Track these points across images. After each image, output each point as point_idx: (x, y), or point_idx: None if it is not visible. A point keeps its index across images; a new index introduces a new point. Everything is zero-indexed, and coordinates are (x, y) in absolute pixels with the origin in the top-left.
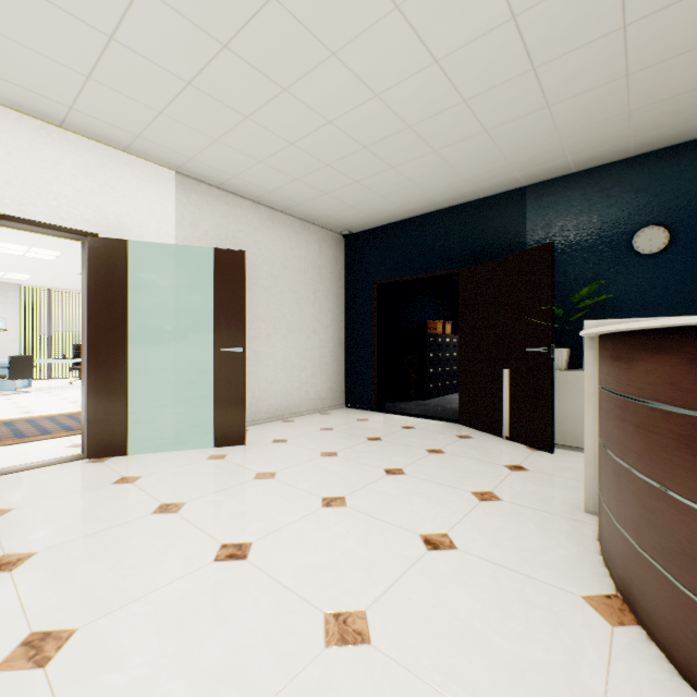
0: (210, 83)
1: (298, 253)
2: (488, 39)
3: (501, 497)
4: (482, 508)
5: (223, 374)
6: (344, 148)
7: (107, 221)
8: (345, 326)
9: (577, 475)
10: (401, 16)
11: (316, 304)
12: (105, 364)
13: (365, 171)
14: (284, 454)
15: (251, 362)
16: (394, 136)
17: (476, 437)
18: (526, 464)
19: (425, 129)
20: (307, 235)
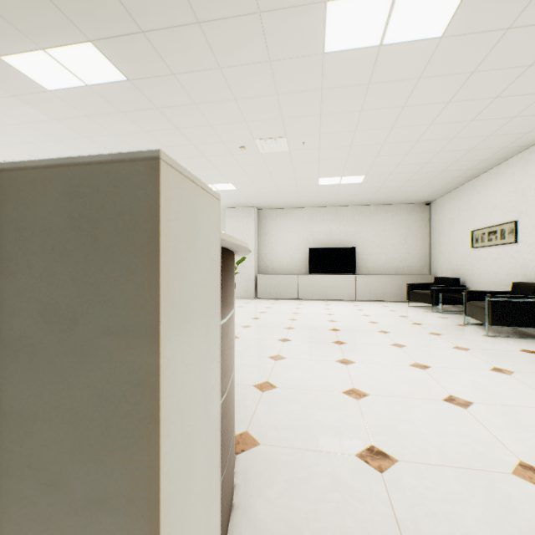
0: None
1: None
2: None
3: None
4: None
5: None
6: None
7: None
8: None
9: None
10: None
11: None
12: None
13: None
14: None
15: None
16: None
17: None
18: None
19: None
20: None
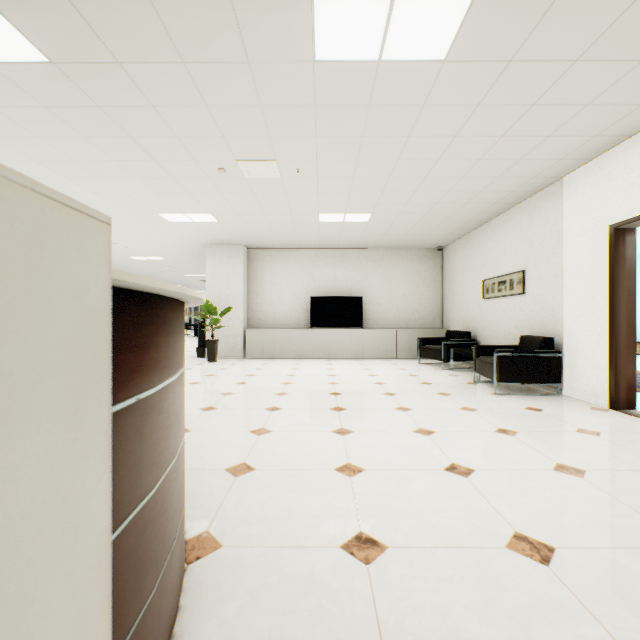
0: None
1: None
2: None
3: None
4: None
5: None
6: None
7: None
8: None
9: None
10: None
11: None
12: None
13: None
14: None
15: None
16: None
17: None
18: None
19: None
20: None
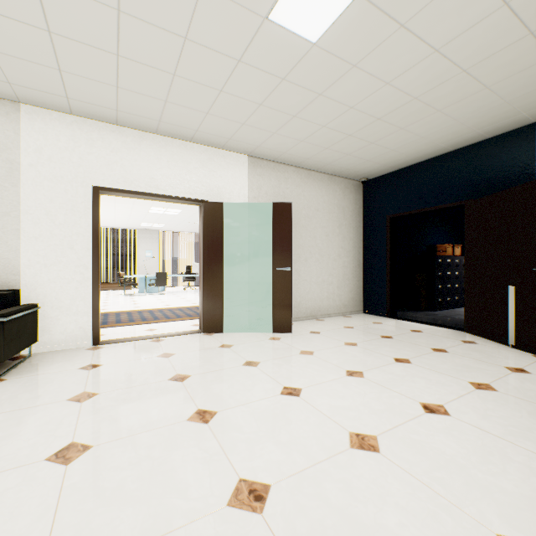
0: (273, 101)
1: (327, 199)
2: (482, 24)
3: (497, 388)
4: (477, 393)
5: (278, 285)
6: (362, 122)
7: (212, 192)
8: (363, 251)
9: None
10: (405, 30)
11: (340, 235)
12: (211, 277)
13: (379, 135)
14: (318, 341)
15: (294, 277)
16: (402, 107)
17: (480, 343)
18: (529, 368)
19: (429, 97)
20: (333, 185)
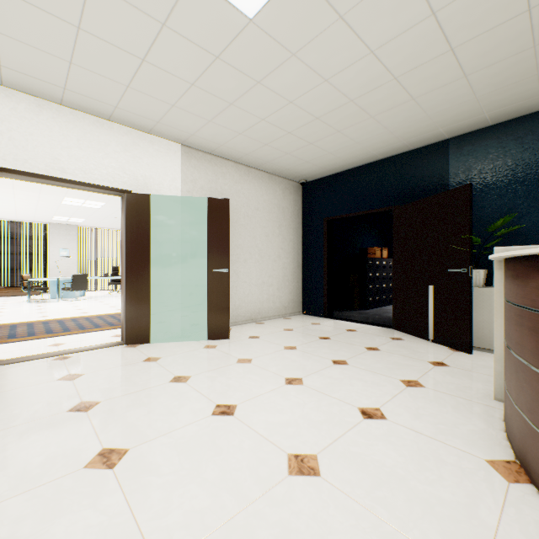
0: (207, 83)
1: (267, 198)
2: (413, 32)
3: (424, 384)
4: (408, 391)
5: (214, 287)
6: (301, 120)
7: (137, 182)
8: (302, 252)
9: (491, 371)
10: (344, 23)
11: (280, 236)
12: (136, 280)
13: (317, 135)
14: (257, 347)
15: (233, 279)
16: (340, 108)
17: (406, 339)
18: (447, 361)
19: (364, 101)
20: (274, 185)
